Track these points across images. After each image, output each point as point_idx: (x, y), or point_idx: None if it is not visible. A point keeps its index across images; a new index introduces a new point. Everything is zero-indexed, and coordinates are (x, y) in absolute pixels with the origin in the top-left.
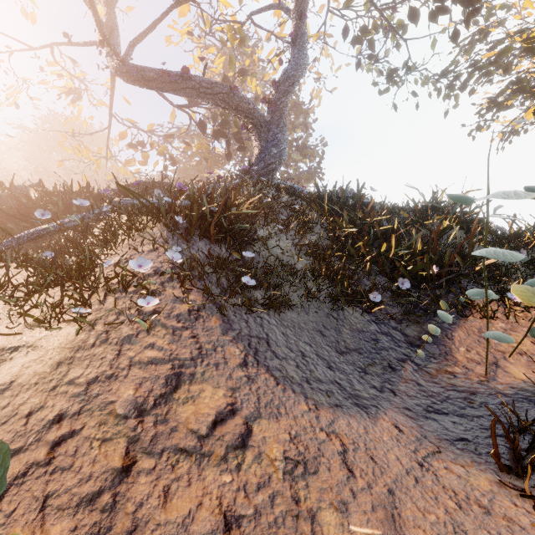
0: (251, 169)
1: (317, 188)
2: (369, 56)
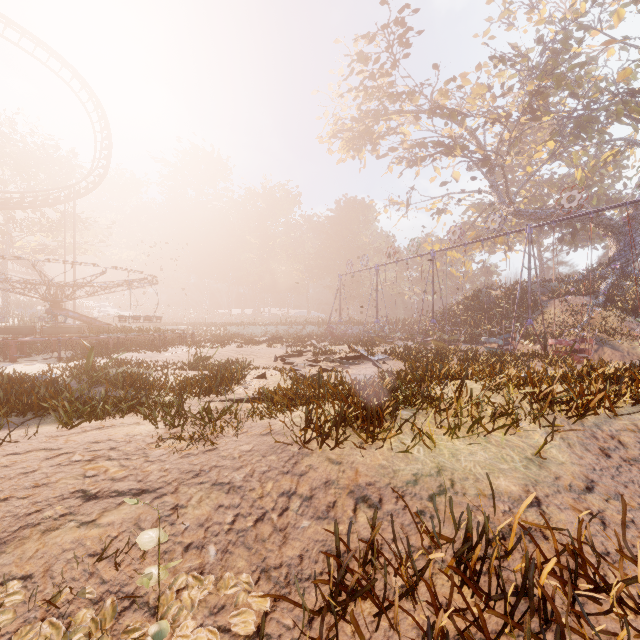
0: (611, 263)
1: None
2: None
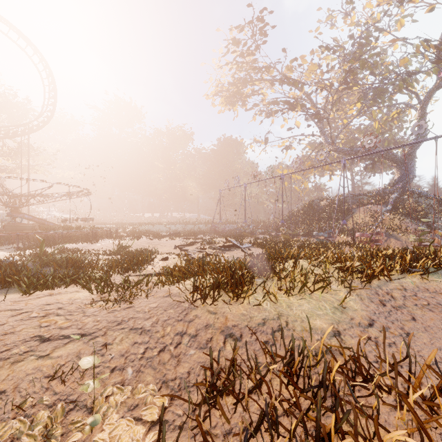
0: (396, 183)
1: None
2: None
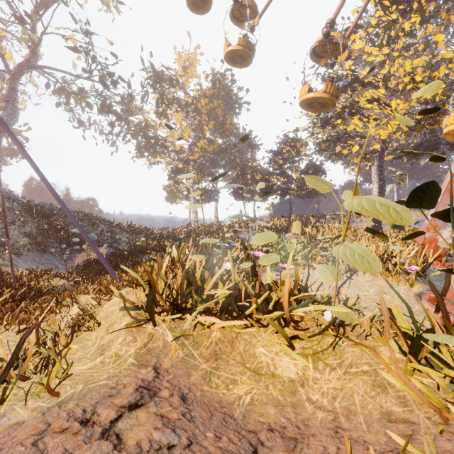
0: None
1: (29, 203)
2: (66, 103)
